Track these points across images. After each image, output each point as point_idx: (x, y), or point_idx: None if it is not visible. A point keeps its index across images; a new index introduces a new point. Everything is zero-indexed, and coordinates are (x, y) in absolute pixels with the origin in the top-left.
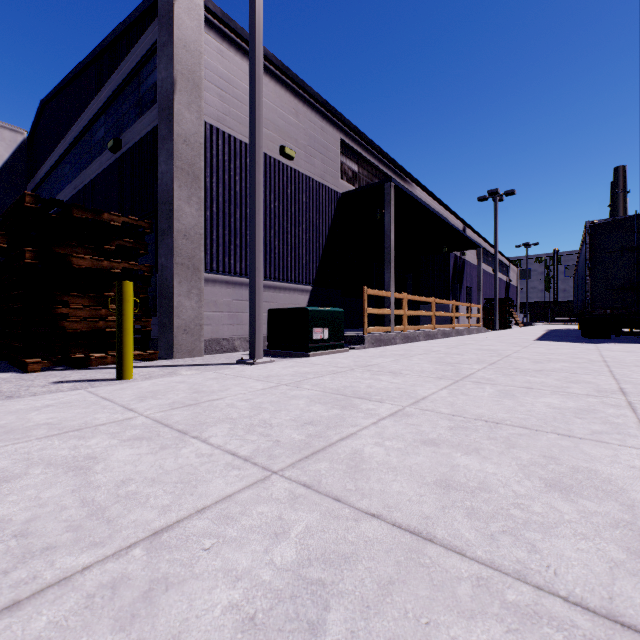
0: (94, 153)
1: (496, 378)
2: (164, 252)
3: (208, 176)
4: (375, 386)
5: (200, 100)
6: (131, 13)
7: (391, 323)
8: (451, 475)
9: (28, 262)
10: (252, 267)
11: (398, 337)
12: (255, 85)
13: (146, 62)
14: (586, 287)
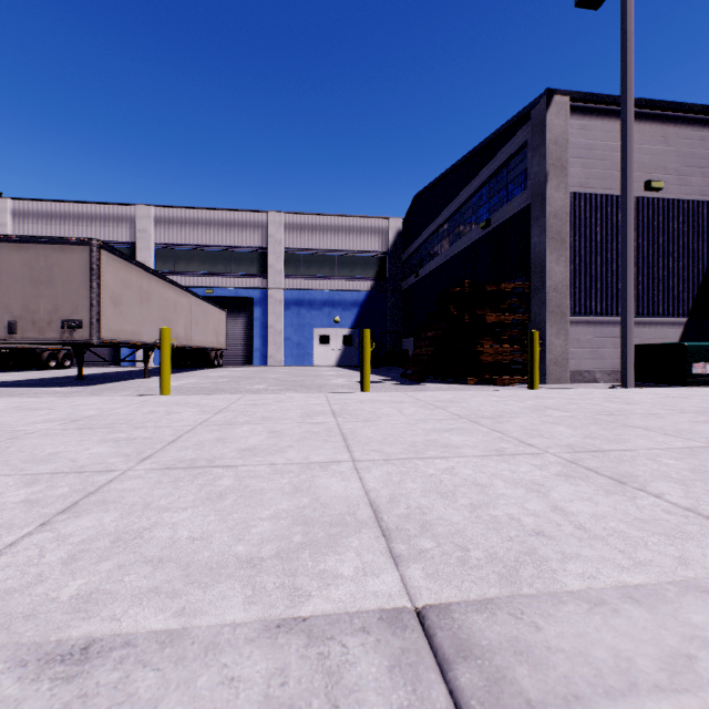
0: (461, 229)
1: None
2: (536, 304)
3: (571, 236)
4: None
5: (566, 178)
6: (502, 125)
7: None
8: None
9: (466, 321)
10: (623, 311)
11: None
12: (626, 160)
13: (513, 157)
14: None
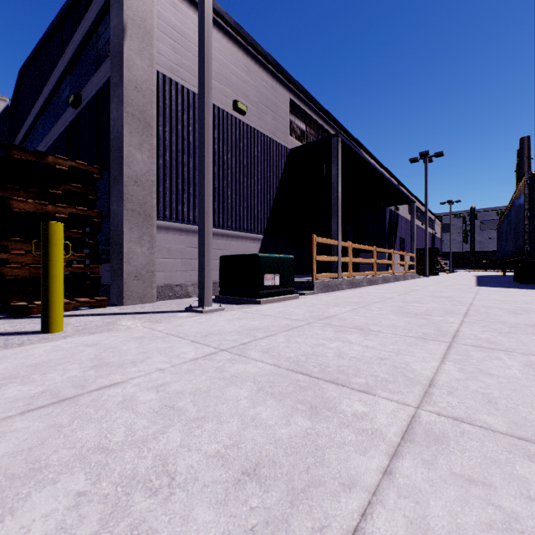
0: (61, 112)
1: (496, 339)
2: (115, 199)
3: (161, 125)
4: (347, 354)
5: (152, 48)
6: None
7: (338, 270)
8: None
9: None
10: (201, 212)
11: (344, 283)
12: (204, 23)
13: (103, 17)
14: (525, 235)
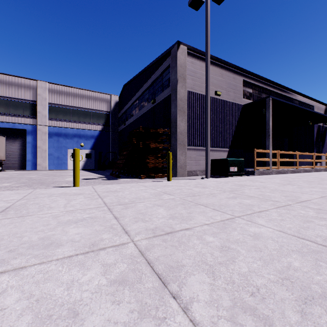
0: (144, 103)
1: (303, 185)
2: (173, 140)
3: (188, 110)
4: (252, 184)
5: (185, 83)
6: (160, 55)
7: (269, 165)
8: (263, 194)
9: (140, 147)
10: (206, 144)
11: (273, 172)
12: (207, 78)
13: (165, 71)
14: None
